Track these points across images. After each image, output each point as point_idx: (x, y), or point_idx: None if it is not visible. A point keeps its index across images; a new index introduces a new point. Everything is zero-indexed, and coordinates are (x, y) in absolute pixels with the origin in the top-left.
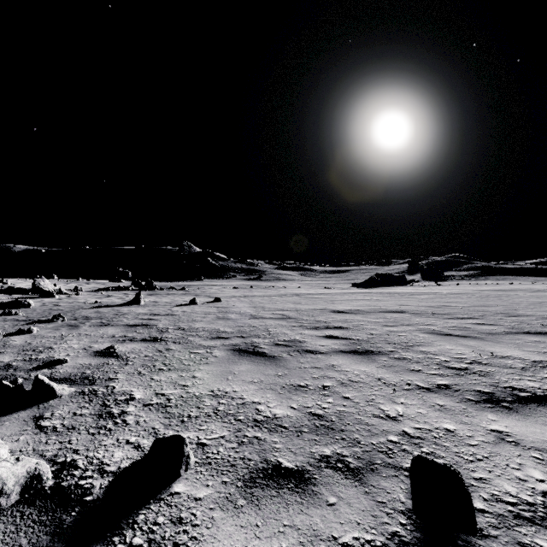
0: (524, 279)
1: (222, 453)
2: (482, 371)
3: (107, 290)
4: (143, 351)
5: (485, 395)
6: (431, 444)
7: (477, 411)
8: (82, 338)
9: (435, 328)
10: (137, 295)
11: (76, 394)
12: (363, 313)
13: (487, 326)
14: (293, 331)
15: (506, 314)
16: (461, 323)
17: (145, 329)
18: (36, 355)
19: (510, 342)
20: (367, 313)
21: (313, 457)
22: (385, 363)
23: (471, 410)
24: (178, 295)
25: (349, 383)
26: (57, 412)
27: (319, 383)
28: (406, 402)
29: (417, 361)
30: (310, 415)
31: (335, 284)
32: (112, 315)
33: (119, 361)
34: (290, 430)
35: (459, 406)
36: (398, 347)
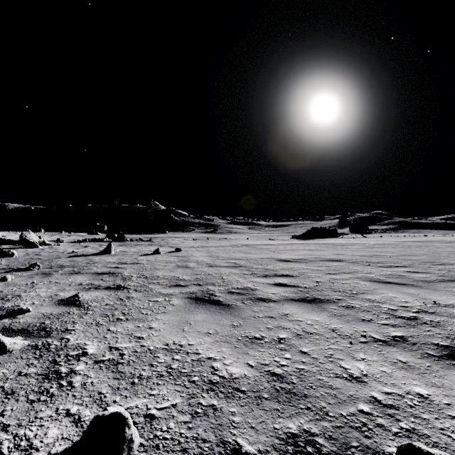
0: (435, 232)
1: (172, 430)
2: (432, 321)
3: (84, 241)
4: (105, 299)
5: (445, 349)
6: (408, 417)
7: (443, 369)
8: (51, 286)
9: (373, 276)
10: (108, 246)
11: (28, 348)
12: (306, 261)
13: (420, 274)
14: (245, 278)
15: (432, 263)
16: (396, 271)
17: (111, 277)
18: (2, 303)
19: (447, 290)
20: (309, 261)
21: (277, 437)
22: (335, 312)
23: (437, 368)
24: (145, 245)
25: (304, 334)
26: (2, 371)
27: (274, 334)
28: (366, 357)
29: (366, 310)
30: (269, 375)
31: (278, 236)
32: (84, 264)
33: (80, 310)
34: (248, 395)
35: (422, 363)
36: (344, 295)
